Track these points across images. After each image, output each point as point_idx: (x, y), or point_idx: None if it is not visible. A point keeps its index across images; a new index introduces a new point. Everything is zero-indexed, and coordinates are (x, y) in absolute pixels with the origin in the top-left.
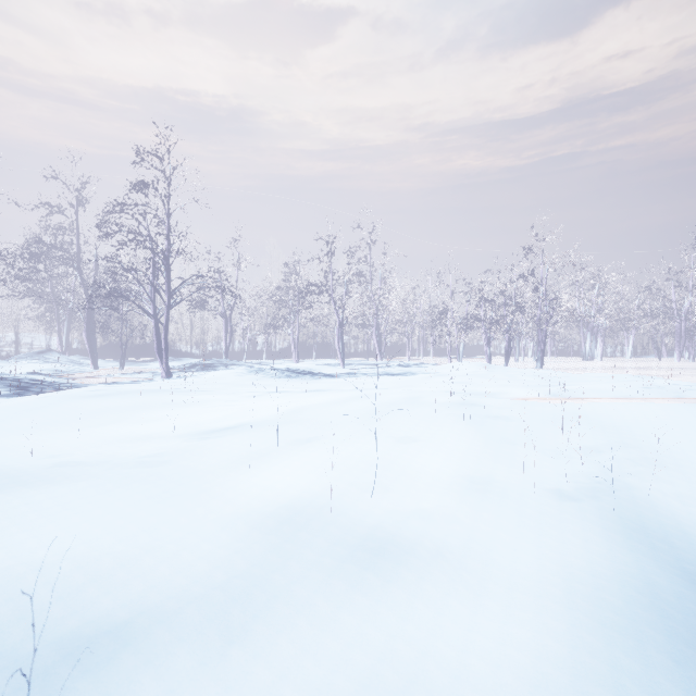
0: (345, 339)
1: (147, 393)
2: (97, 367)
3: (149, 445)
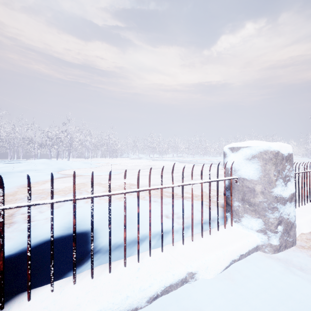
0: None
1: None
2: None
3: None
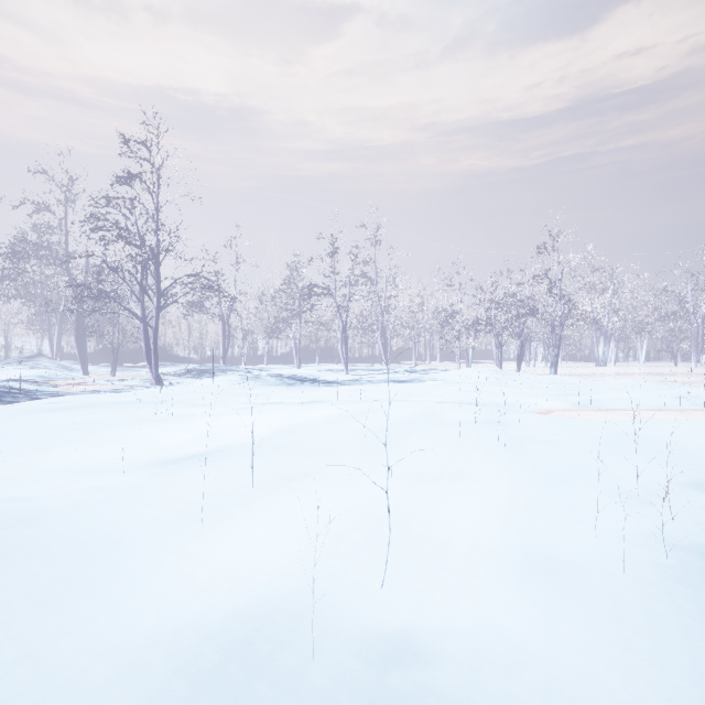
0: (349, 344)
1: (118, 406)
2: (87, 372)
3: (86, 483)
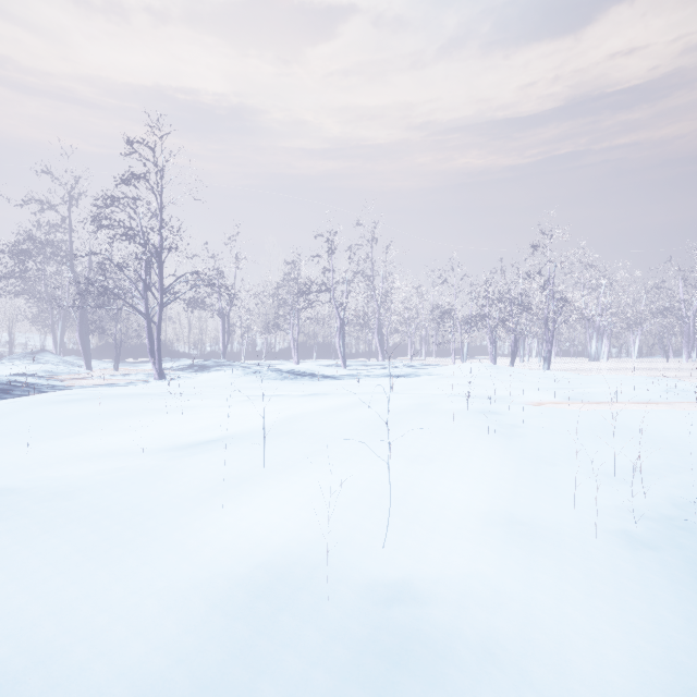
0: (346, 340)
1: (128, 397)
2: (90, 367)
3: (110, 465)
